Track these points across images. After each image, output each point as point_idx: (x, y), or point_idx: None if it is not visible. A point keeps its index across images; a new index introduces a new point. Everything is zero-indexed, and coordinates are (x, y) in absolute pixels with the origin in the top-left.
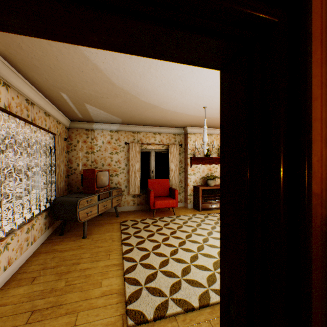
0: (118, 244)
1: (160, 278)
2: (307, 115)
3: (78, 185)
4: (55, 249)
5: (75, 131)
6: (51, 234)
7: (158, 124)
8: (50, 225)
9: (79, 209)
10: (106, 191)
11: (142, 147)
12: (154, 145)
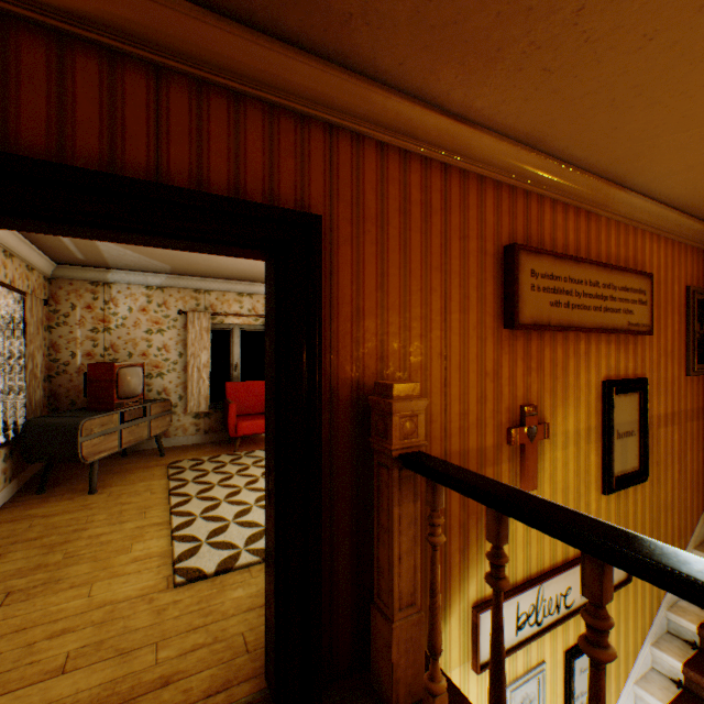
0: (163, 497)
1: (233, 531)
2: (318, 313)
3: (75, 396)
4: (32, 514)
5: (68, 285)
6: (17, 494)
7: (247, 278)
8: (14, 475)
9: (82, 438)
10: (138, 406)
11: (216, 320)
12: (239, 317)
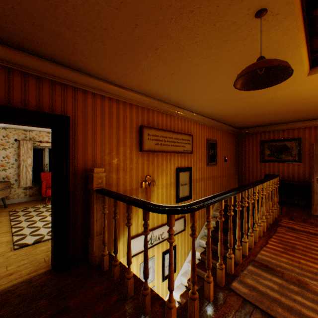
0: (7, 223)
1: (42, 230)
2: (69, 147)
3: None
4: None
5: None
6: None
7: None
8: None
9: None
10: None
11: (36, 144)
12: (48, 143)
